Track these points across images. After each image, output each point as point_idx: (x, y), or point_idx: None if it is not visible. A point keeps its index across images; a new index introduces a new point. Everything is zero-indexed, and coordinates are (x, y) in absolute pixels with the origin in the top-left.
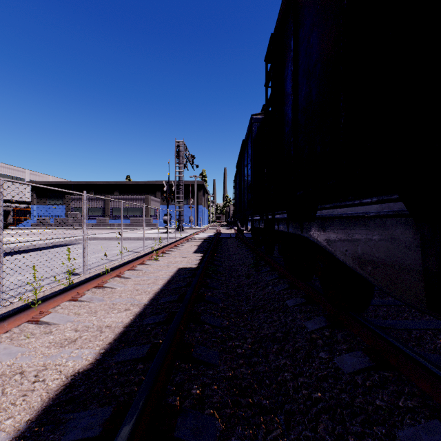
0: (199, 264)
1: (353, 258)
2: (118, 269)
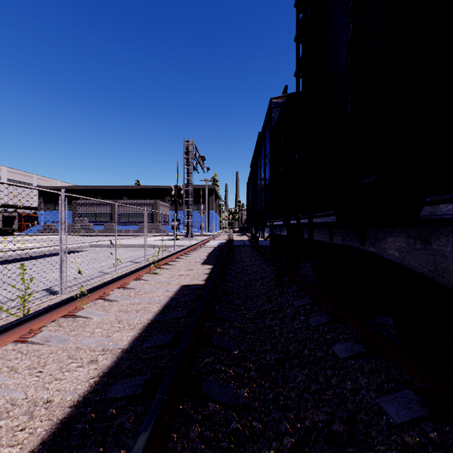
0: (207, 280)
1: None
2: (104, 287)
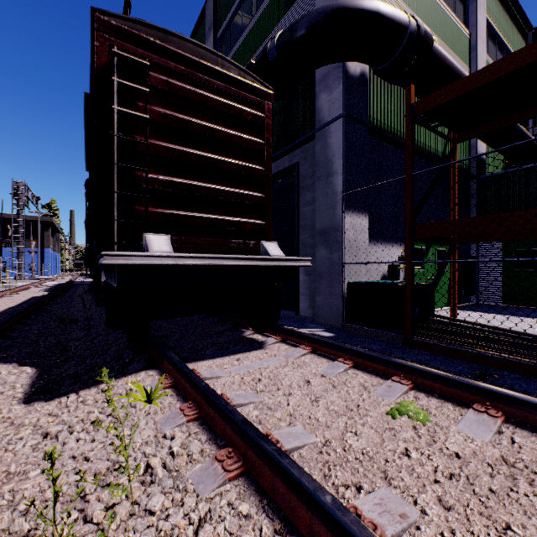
0: None
1: None
2: None
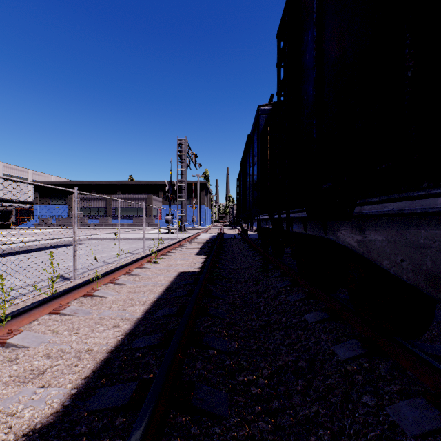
0: (202, 268)
1: (415, 272)
2: (112, 273)
